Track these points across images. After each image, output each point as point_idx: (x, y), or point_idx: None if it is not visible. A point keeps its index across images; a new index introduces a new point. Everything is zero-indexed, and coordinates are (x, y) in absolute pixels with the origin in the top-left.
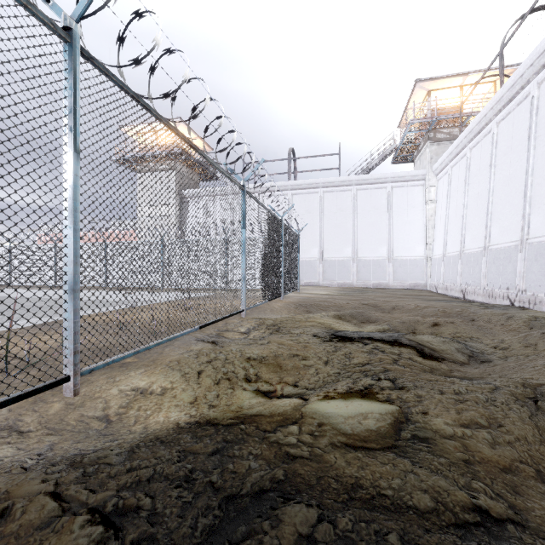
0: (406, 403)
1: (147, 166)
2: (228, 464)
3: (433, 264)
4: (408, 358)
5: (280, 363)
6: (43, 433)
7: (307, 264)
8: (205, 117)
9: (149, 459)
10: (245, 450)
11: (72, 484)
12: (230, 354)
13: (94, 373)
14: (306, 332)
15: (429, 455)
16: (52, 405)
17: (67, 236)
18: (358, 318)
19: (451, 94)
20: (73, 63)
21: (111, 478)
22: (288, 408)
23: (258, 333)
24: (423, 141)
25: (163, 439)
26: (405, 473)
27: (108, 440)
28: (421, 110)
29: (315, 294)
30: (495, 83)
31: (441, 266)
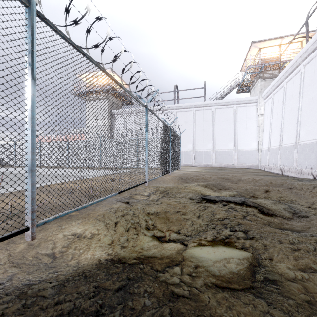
0: (256, 250)
1: (92, 97)
2: (129, 301)
3: (262, 153)
4: (252, 214)
5: (168, 217)
6: (9, 266)
7: (185, 153)
8: (121, 61)
9: (72, 294)
10: (142, 288)
11: (13, 316)
12: (136, 211)
13: (50, 222)
14: (185, 196)
15: (279, 296)
16: (19, 245)
17: (27, 135)
18: (217, 186)
19: (273, 50)
20: (31, 20)
21: (42, 310)
22: (173, 252)
23: (155, 196)
24: (256, 79)
25: (86, 275)
26: (264, 313)
27: (51, 272)
28: (254, 60)
29: (190, 171)
30: (301, 42)
31: (267, 155)
